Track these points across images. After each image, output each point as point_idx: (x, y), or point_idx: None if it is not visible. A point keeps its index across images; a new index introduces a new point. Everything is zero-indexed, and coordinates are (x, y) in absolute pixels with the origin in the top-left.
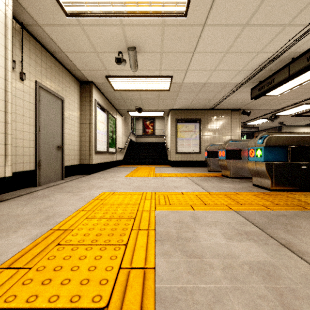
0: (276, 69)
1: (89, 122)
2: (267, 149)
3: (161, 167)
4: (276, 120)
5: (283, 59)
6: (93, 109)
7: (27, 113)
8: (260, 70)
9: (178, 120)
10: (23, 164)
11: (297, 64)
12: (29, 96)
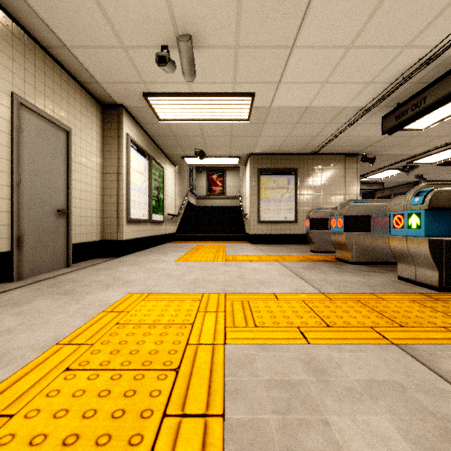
0: (429, 82)
1: (117, 172)
2: (432, 214)
3: (235, 245)
4: (413, 171)
5: (444, 62)
6: (123, 150)
7: None
8: (402, 83)
9: (261, 171)
10: None
11: None
12: None
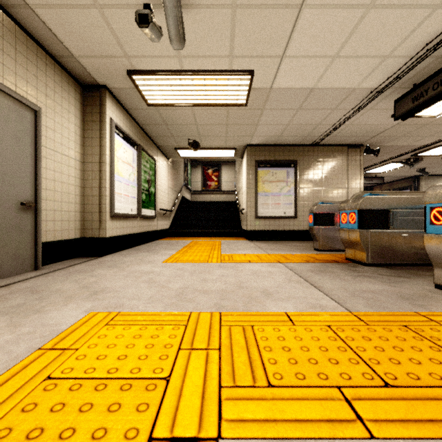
0: None
1: (99, 161)
2: None
3: (231, 242)
4: (417, 164)
5: None
6: (106, 137)
7: None
8: (424, 57)
9: (259, 163)
10: None
11: None
12: None
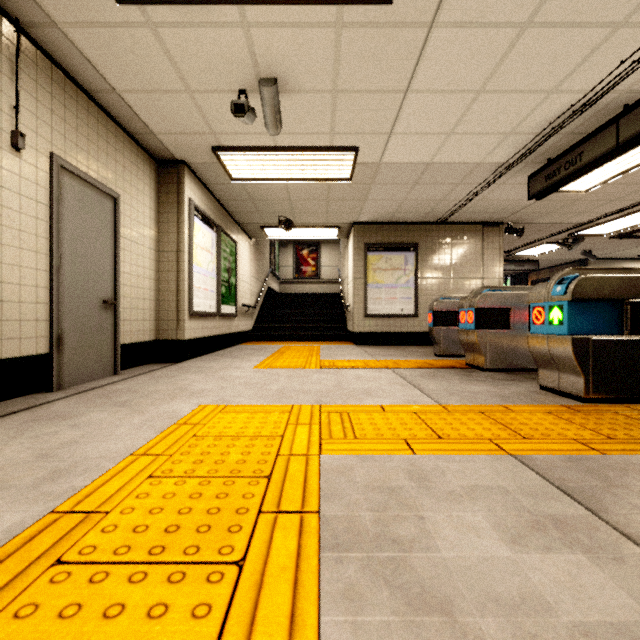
0: (587, 133)
1: (176, 249)
2: (576, 307)
3: (333, 347)
4: (577, 246)
5: (603, 109)
6: (185, 221)
7: (30, 226)
8: (552, 134)
9: (369, 247)
10: (21, 342)
11: (636, 117)
12: (35, 187)
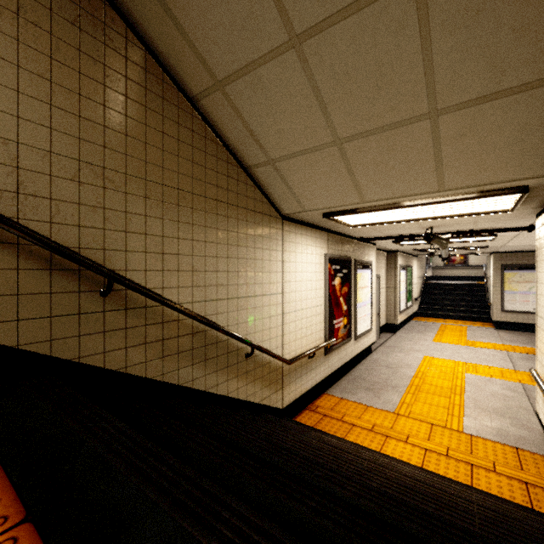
0: None
1: (394, 287)
2: None
3: (477, 329)
4: None
5: None
6: (397, 275)
7: None
8: None
9: (505, 267)
10: None
11: None
12: None
